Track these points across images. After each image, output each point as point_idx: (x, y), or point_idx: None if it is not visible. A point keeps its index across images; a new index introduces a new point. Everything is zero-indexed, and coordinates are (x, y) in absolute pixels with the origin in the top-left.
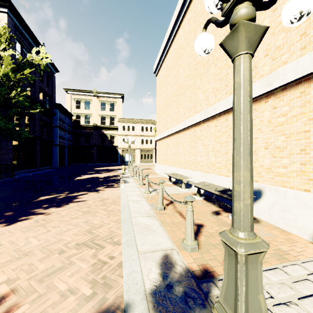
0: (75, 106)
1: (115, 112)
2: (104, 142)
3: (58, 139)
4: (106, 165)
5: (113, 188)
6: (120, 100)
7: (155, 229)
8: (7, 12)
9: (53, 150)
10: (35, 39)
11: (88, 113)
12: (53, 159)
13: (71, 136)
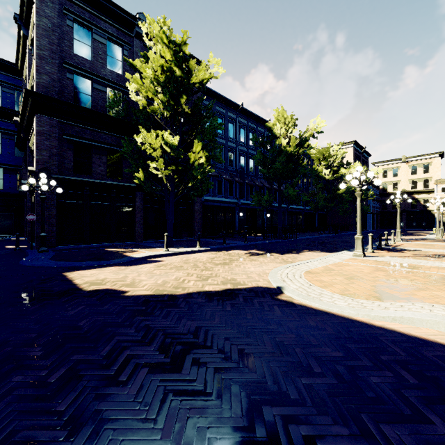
0: (381, 176)
1: (430, 174)
2: (415, 207)
3: (371, 208)
4: (417, 230)
5: (423, 236)
6: (437, 159)
7: (434, 237)
8: (352, 146)
9: (367, 217)
10: (361, 147)
11: (395, 180)
12: (367, 224)
13: (378, 203)
